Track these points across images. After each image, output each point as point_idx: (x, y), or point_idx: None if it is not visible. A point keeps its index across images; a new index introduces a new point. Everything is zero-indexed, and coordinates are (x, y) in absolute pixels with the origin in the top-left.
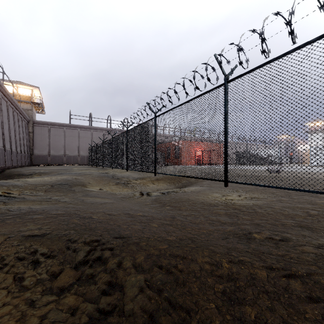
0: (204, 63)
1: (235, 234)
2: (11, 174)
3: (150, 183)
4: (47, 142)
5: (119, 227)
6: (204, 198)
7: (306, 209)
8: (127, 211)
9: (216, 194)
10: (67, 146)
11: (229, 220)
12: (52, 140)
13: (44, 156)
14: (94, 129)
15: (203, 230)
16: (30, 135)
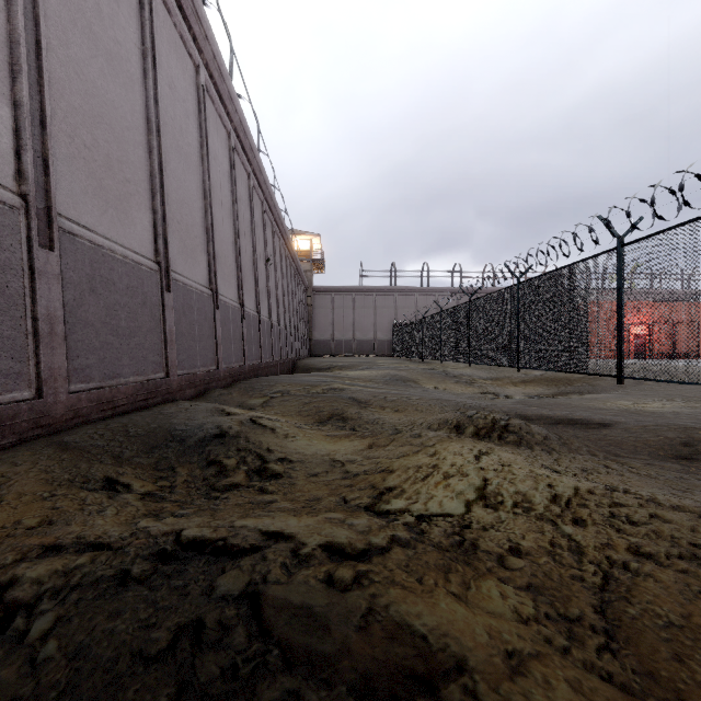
0: (591, 216)
1: None
2: (307, 368)
3: (510, 386)
4: (330, 318)
5: None
6: (597, 404)
7: None
8: None
9: (624, 401)
10: (357, 324)
11: None
12: (336, 316)
13: (326, 341)
14: (399, 292)
15: None
16: (309, 310)
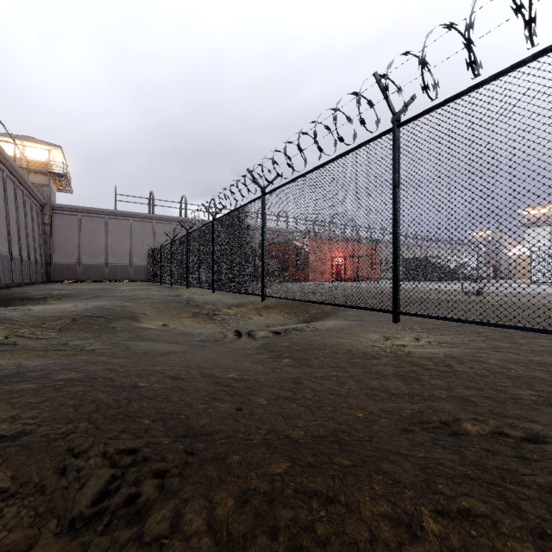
0: (354, 93)
1: (423, 421)
2: (9, 298)
3: (254, 313)
4: (76, 241)
5: (189, 407)
6: (353, 342)
7: (550, 367)
8: (209, 371)
9: (374, 334)
10: (110, 249)
11: (405, 389)
12: (84, 238)
13: (71, 265)
14: (157, 220)
15: (358, 410)
16: (46, 229)
